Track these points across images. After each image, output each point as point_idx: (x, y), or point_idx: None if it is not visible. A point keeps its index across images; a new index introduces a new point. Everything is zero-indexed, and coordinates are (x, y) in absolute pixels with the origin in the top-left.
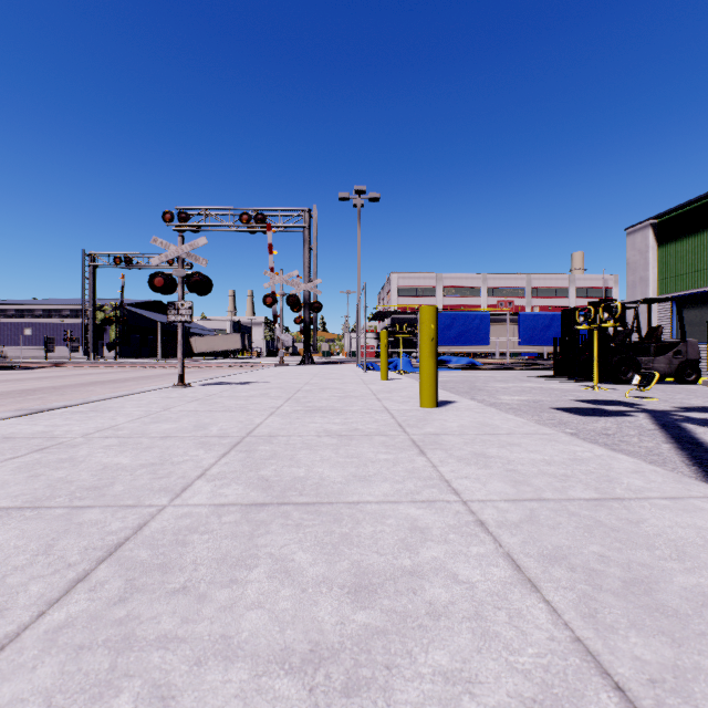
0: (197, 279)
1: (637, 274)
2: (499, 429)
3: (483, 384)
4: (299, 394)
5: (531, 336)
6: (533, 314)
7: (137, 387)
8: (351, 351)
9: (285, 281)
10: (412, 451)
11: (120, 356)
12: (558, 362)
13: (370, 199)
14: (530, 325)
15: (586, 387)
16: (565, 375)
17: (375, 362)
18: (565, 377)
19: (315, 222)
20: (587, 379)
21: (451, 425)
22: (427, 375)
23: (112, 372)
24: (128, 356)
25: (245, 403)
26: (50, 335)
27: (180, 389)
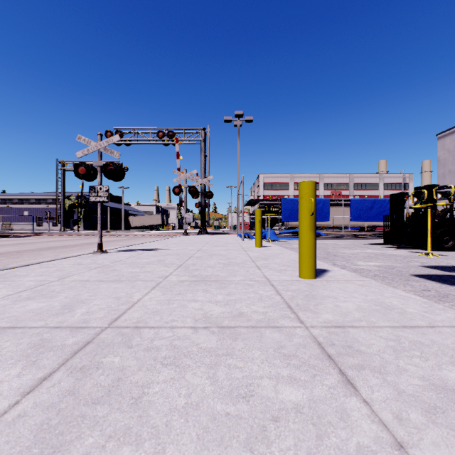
0: (111, 168)
1: (446, 168)
2: (411, 316)
3: (334, 250)
4: (190, 261)
5: (359, 215)
6: (360, 199)
7: (77, 252)
8: (233, 225)
9: (188, 177)
10: (329, 377)
11: (83, 229)
12: (387, 233)
13: (246, 121)
14: (358, 207)
15: (421, 254)
16: (393, 243)
17: (249, 233)
18: (394, 245)
19: (208, 137)
20: (413, 247)
21: (348, 307)
22: (307, 247)
23: (70, 239)
24: (89, 229)
25: (138, 271)
26: (40, 215)
27: (97, 256)
